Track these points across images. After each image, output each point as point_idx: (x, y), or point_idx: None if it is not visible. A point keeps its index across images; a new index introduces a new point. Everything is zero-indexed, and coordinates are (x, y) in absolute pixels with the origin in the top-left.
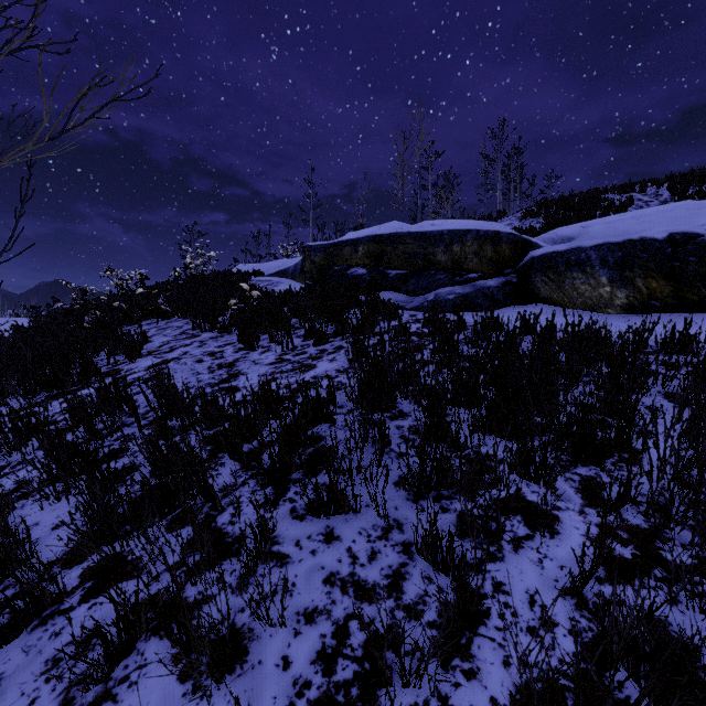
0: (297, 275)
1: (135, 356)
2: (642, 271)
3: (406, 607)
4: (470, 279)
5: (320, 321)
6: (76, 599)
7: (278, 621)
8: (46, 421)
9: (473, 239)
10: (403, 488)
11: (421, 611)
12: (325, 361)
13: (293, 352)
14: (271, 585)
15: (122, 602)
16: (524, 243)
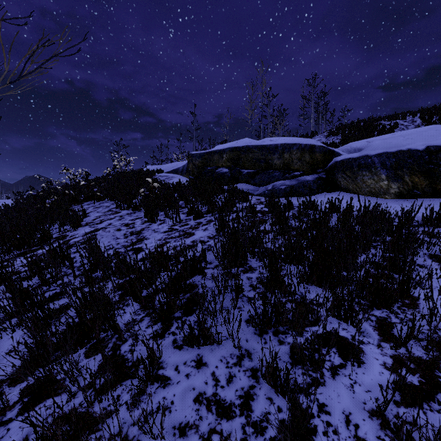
0: (184, 172)
1: (77, 226)
2: (409, 171)
3: (254, 423)
4: (295, 176)
5: (197, 203)
6: (15, 412)
7: (159, 436)
8: (10, 274)
9: (297, 150)
10: (251, 325)
11: (265, 428)
12: (201, 230)
13: (180, 224)
14: (156, 402)
15: (48, 416)
16: (330, 152)
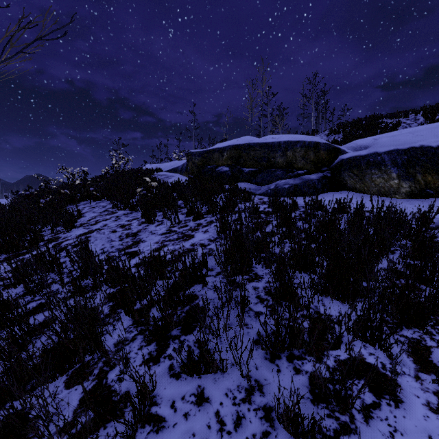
0: (183, 171)
1: (70, 228)
2: (421, 169)
3: None
4: (299, 174)
5: (197, 203)
6: None
7: None
8: None
9: (301, 147)
10: (261, 347)
11: None
12: (201, 232)
13: (179, 225)
14: None
15: None
16: (335, 150)
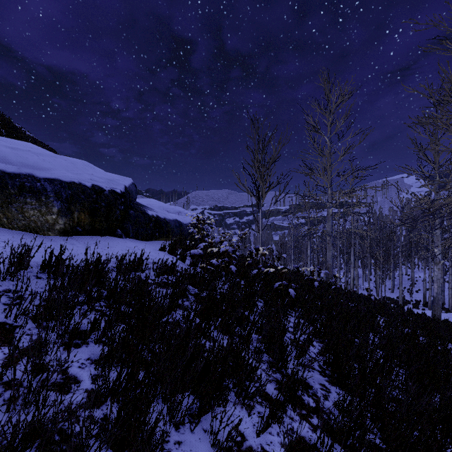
0: None
1: None
2: (81, 207)
3: None
4: None
5: None
6: None
7: None
8: None
9: None
10: None
11: None
12: None
13: None
14: None
15: None
16: None
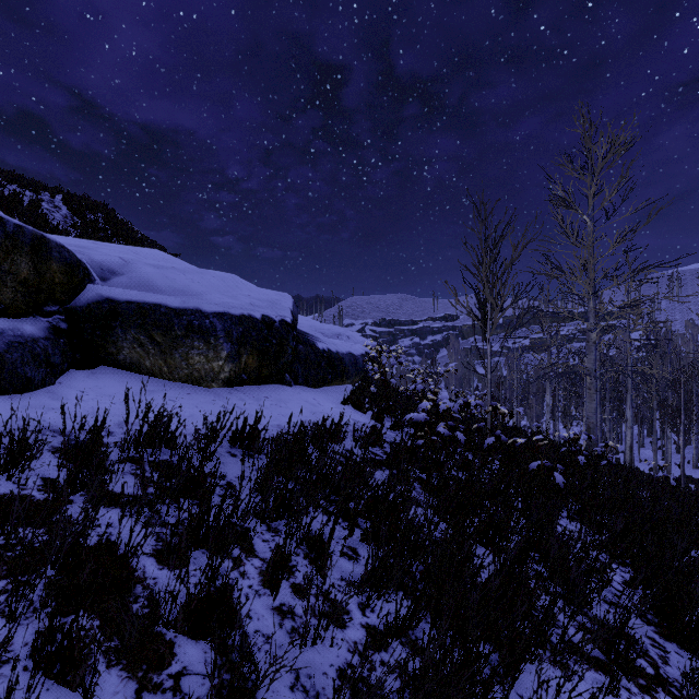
0: None
1: None
2: (251, 349)
3: None
4: None
5: None
6: None
7: None
8: None
9: None
10: None
11: None
12: None
13: None
14: None
15: None
16: (82, 268)
